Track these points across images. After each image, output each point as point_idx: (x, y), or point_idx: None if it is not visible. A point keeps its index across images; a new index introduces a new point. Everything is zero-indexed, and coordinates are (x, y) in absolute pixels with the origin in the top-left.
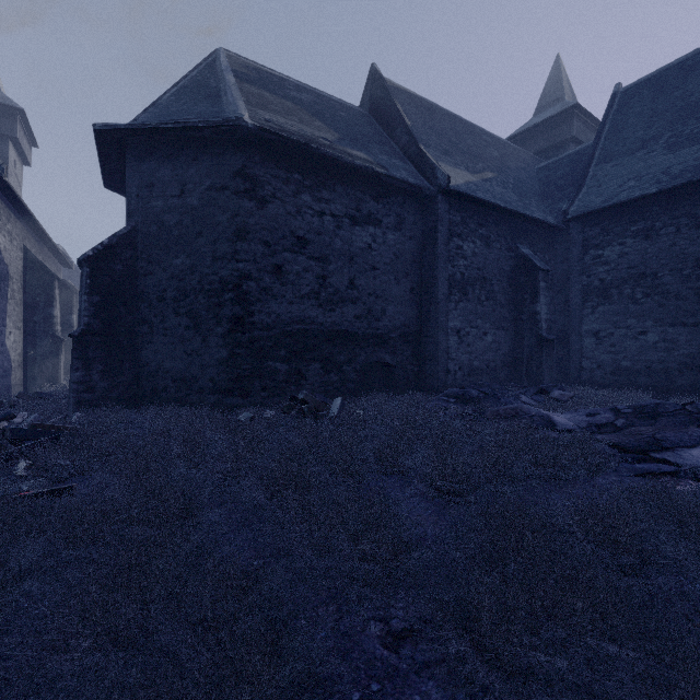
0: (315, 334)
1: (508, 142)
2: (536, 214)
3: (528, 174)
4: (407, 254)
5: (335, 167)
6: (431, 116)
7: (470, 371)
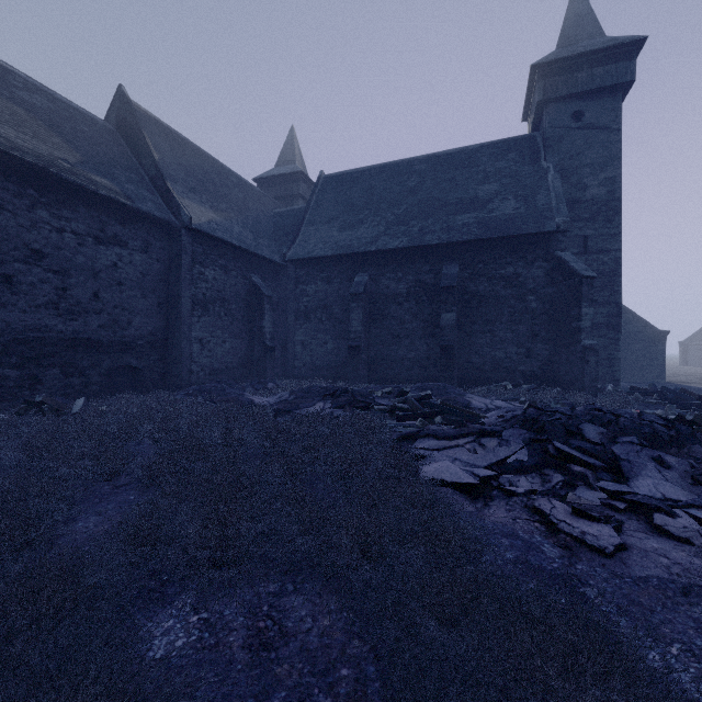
0: (54, 341)
1: (252, 185)
2: (265, 253)
3: (266, 216)
4: (154, 273)
5: (77, 190)
6: (181, 151)
7: (212, 371)
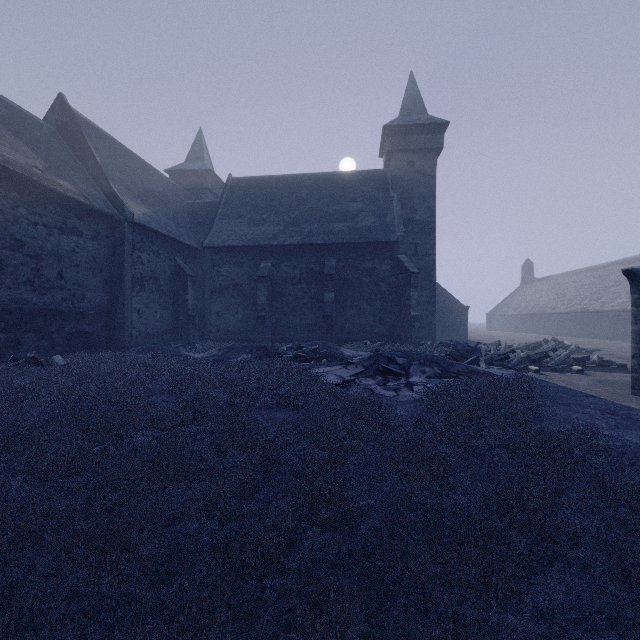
0: (30, 311)
1: (168, 179)
2: (187, 241)
3: (182, 207)
4: (102, 257)
5: (47, 191)
6: (113, 152)
7: (147, 335)
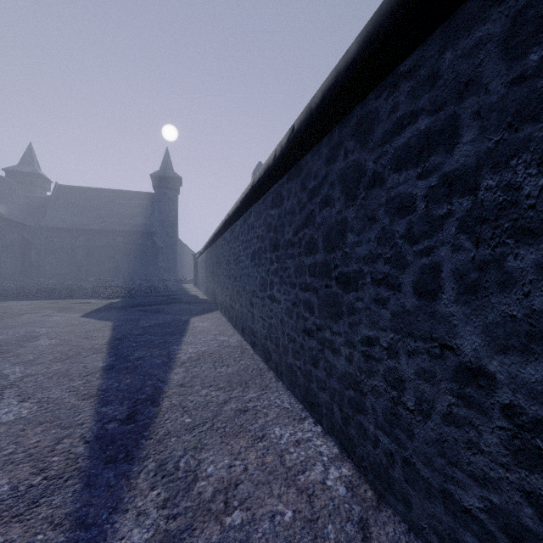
0: None
1: (9, 180)
2: (30, 223)
3: (21, 199)
4: None
5: None
6: None
7: (8, 275)
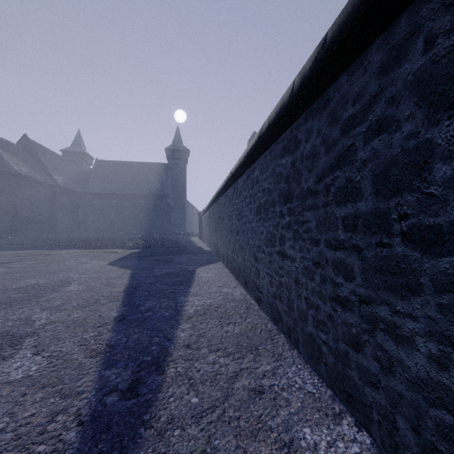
0: (30, 219)
1: (65, 158)
2: (78, 190)
3: (72, 172)
4: (48, 200)
5: (34, 179)
6: (45, 154)
7: (63, 229)
